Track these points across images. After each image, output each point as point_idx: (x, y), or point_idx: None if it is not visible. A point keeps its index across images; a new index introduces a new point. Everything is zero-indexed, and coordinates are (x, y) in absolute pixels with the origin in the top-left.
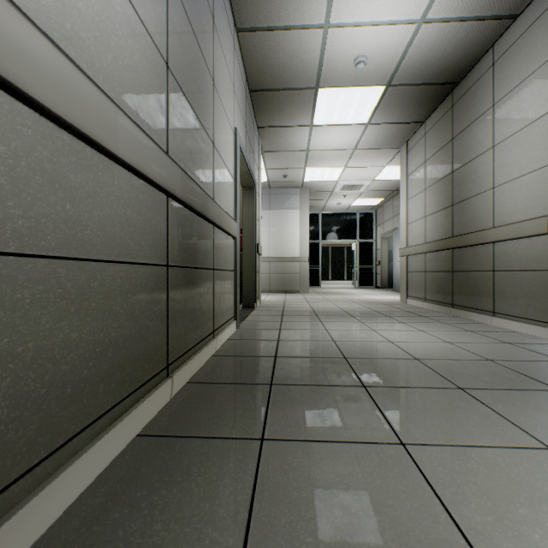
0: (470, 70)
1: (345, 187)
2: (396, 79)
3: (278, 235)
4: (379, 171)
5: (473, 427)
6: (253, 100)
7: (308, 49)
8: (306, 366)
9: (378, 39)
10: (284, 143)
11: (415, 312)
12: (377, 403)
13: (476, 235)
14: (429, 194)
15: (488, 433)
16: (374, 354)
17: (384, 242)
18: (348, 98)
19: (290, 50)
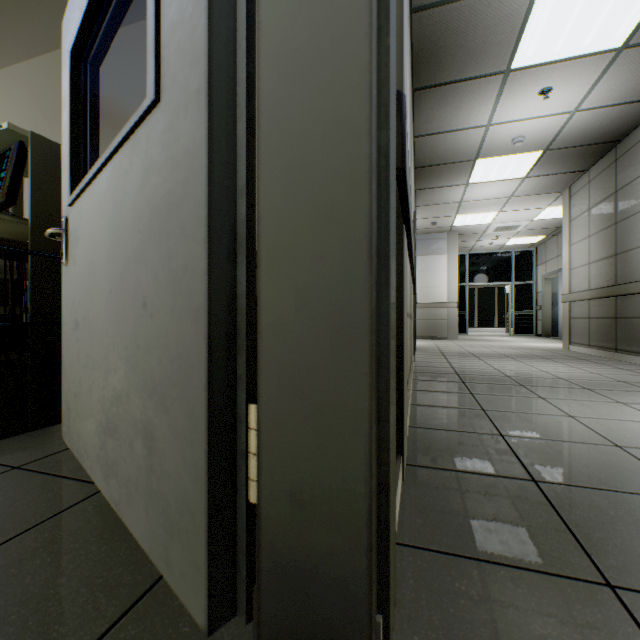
0: (632, 131)
1: (498, 228)
2: (553, 145)
3: (424, 281)
4: (539, 212)
5: (583, 397)
6: (415, 173)
7: (471, 139)
8: (481, 378)
9: (535, 126)
10: (438, 198)
11: (575, 357)
12: (529, 390)
13: (636, 284)
14: (593, 242)
15: (590, 398)
16: (529, 376)
17: (546, 284)
18: (505, 162)
19: (455, 142)
